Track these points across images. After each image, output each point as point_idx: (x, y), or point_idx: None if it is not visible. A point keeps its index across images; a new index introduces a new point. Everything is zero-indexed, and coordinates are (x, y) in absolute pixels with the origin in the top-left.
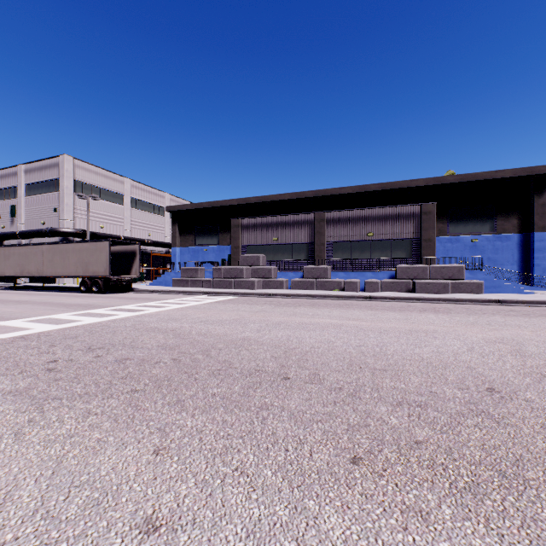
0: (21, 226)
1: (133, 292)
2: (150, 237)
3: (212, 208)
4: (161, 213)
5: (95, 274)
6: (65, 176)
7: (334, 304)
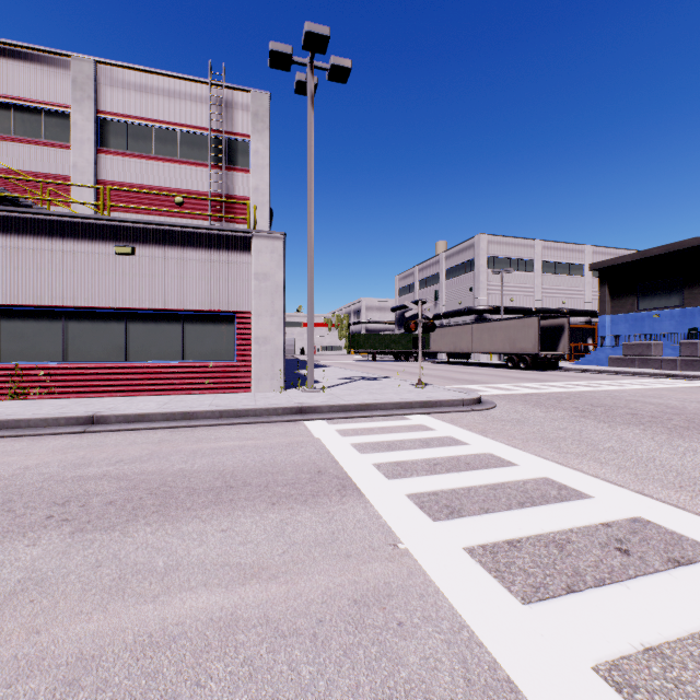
0: (442, 308)
1: (561, 370)
2: (564, 305)
3: (669, 254)
4: (579, 273)
5: (522, 350)
6: (479, 255)
7: None
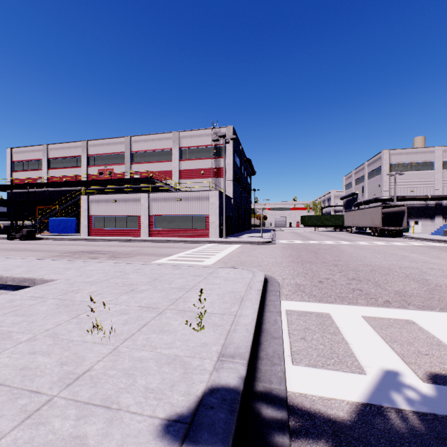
0: (365, 197)
1: (400, 237)
2: None
3: None
4: None
5: (376, 225)
6: (383, 164)
7: None
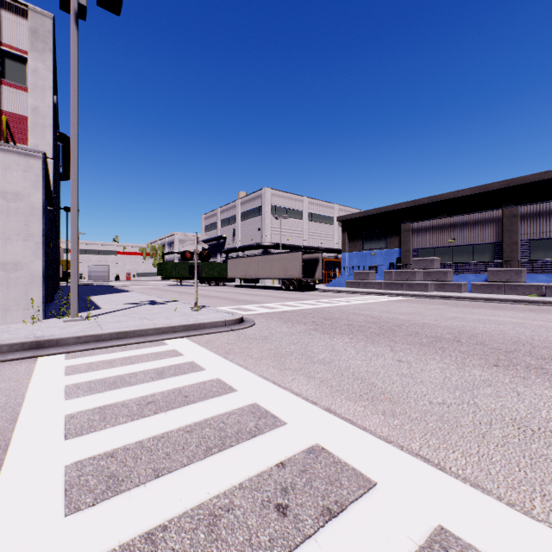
0: (238, 243)
1: (317, 291)
2: (322, 245)
3: (380, 214)
4: (331, 223)
5: (292, 276)
6: (265, 203)
7: (524, 309)
